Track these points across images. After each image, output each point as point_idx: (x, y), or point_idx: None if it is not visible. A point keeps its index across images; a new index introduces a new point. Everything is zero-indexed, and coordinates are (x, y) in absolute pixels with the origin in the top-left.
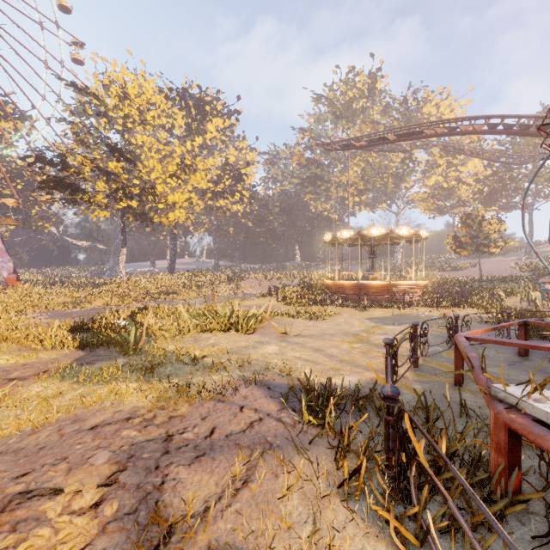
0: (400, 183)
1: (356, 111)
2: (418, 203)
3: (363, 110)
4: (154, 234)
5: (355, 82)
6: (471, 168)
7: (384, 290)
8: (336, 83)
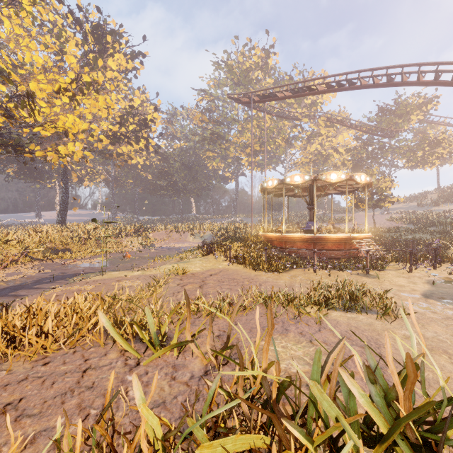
0: (285, 149)
1: (251, 81)
2: (299, 166)
3: (257, 81)
4: (38, 180)
5: (251, 54)
6: (340, 140)
7: (341, 243)
8: (235, 52)
